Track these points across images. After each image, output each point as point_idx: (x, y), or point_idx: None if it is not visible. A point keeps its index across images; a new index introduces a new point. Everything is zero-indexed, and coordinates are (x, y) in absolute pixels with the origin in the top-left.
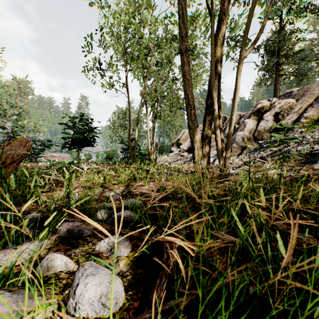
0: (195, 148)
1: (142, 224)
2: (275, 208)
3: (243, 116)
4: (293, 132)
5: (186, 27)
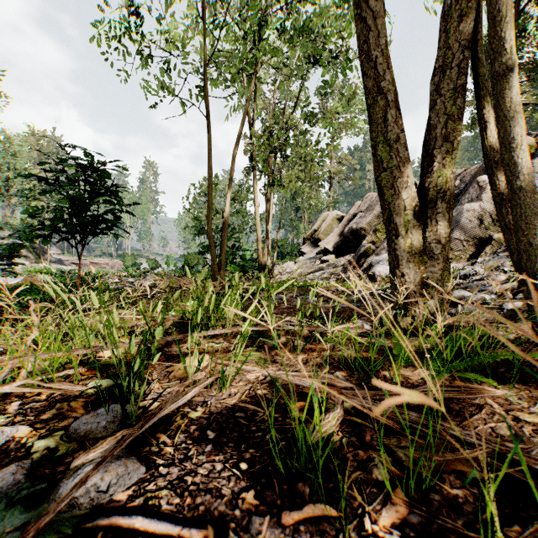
0: (399, 230)
1: None
2: None
3: (458, 177)
4: None
5: None
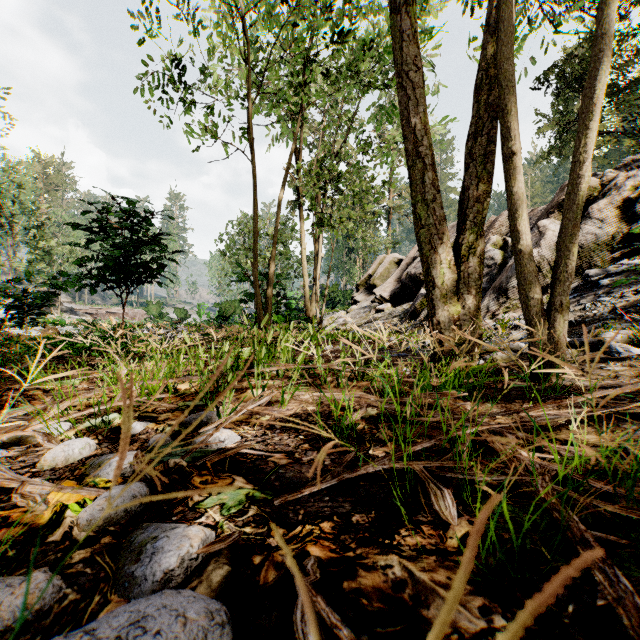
0: (435, 282)
1: None
2: None
3: None
4: None
5: None
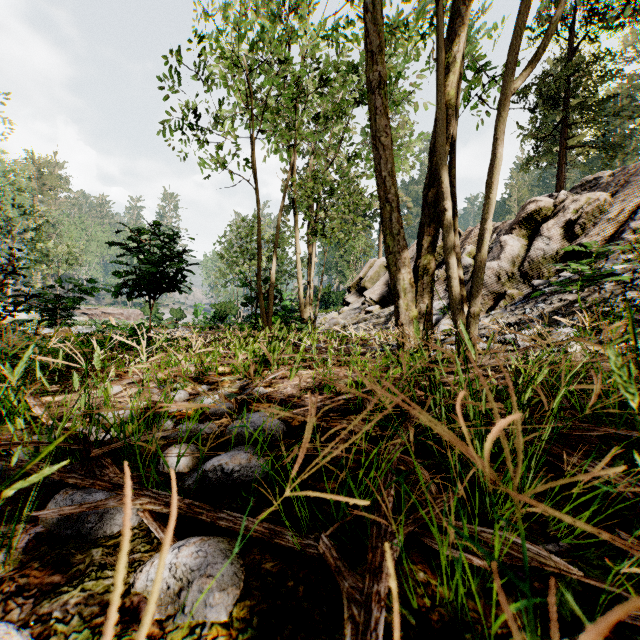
0: (399, 294)
1: (280, 487)
2: (632, 447)
3: (496, 231)
4: (610, 261)
5: (380, 31)
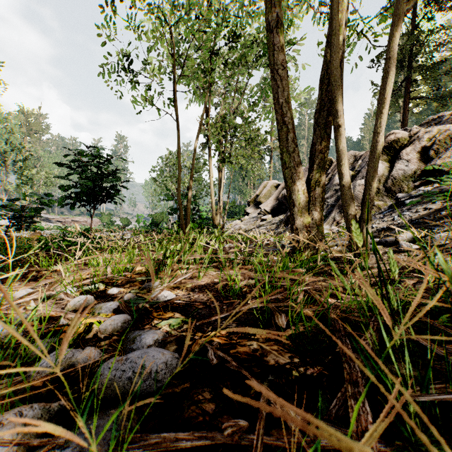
0: (295, 203)
1: None
2: None
3: (360, 158)
4: None
5: None
